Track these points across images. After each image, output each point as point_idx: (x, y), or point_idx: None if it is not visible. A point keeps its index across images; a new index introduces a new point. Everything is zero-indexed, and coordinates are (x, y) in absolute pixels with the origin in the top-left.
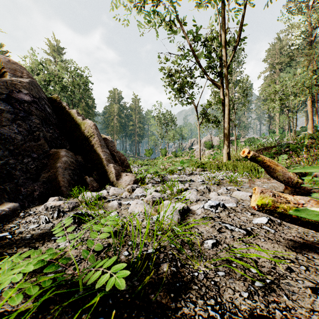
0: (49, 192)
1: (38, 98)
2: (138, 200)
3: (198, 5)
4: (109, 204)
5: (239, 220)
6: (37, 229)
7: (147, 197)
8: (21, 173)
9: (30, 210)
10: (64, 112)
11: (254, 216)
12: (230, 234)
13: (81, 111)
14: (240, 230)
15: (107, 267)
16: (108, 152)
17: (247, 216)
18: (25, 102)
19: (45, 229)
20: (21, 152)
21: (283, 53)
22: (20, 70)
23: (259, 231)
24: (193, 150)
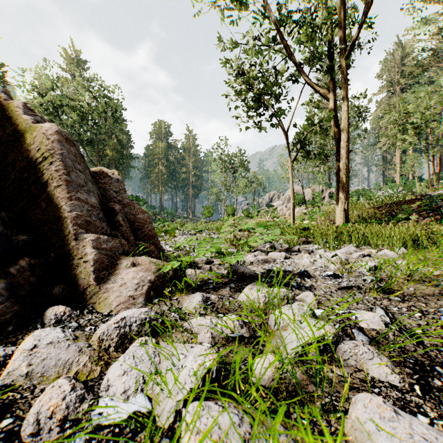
0: None
1: None
2: None
3: None
4: None
5: None
6: None
7: None
8: None
9: None
10: None
11: None
12: None
13: (112, 152)
14: None
15: None
16: (95, 202)
17: None
18: None
19: None
20: None
21: (407, 64)
22: None
23: None
24: (274, 208)
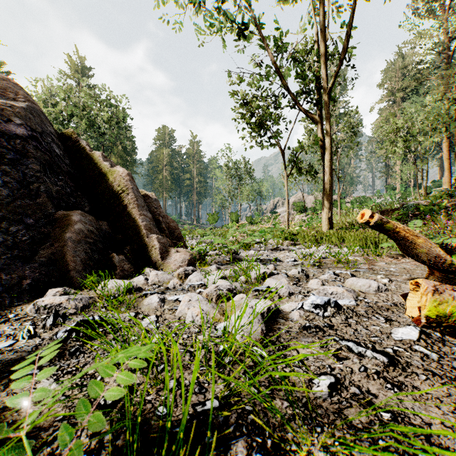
0: (50, 279)
1: (41, 133)
2: (193, 295)
3: (285, 2)
4: (145, 301)
5: (366, 331)
6: (9, 350)
7: (208, 289)
8: (4, 249)
9: (10, 312)
10: (82, 156)
11: (392, 324)
12: (358, 362)
13: (116, 159)
14: (376, 354)
15: (118, 449)
16: (150, 216)
17: (380, 324)
18: (17, 137)
19: (23, 351)
20: (7, 216)
21: (407, 74)
22: (14, 90)
23: (410, 356)
24: (277, 215)
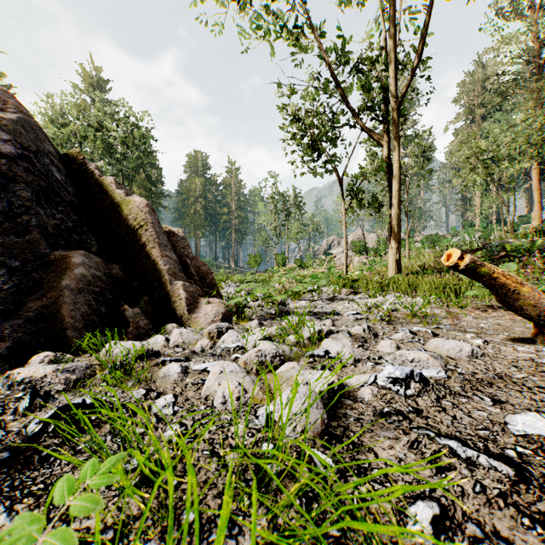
0: (39, 340)
1: (36, 153)
2: (226, 364)
3: None
4: (161, 372)
5: (470, 420)
6: None
7: (247, 355)
8: None
9: None
10: (90, 182)
11: (504, 408)
12: (470, 475)
13: (139, 190)
14: (494, 462)
15: None
16: (175, 257)
17: (487, 408)
18: (2, 156)
19: None
20: None
21: (489, 87)
22: (3, 98)
23: (544, 464)
24: (332, 257)
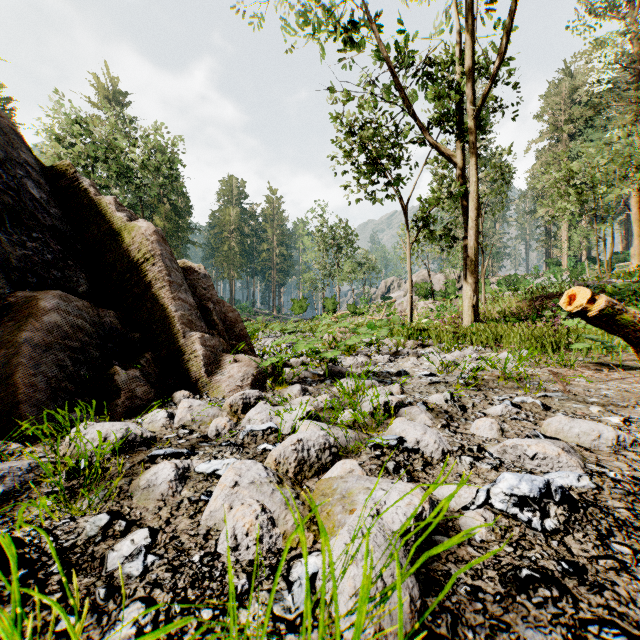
0: None
1: (4, 161)
2: (246, 467)
3: None
4: (144, 478)
5: None
6: None
7: (280, 449)
8: None
9: None
10: (82, 203)
11: None
12: None
13: (163, 222)
14: None
15: None
16: (192, 301)
17: None
18: None
19: None
20: None
21: (578, 100)
22: None
23: None
24: (392, 301)
